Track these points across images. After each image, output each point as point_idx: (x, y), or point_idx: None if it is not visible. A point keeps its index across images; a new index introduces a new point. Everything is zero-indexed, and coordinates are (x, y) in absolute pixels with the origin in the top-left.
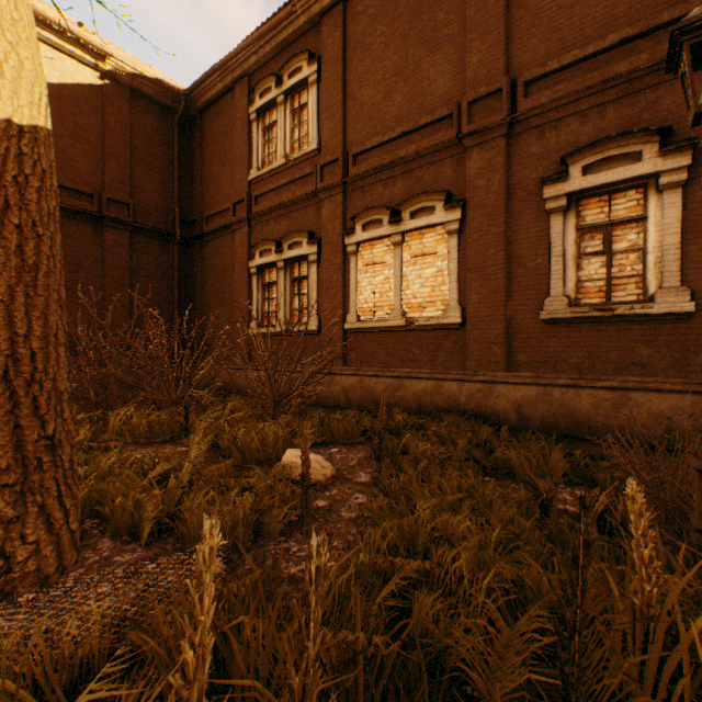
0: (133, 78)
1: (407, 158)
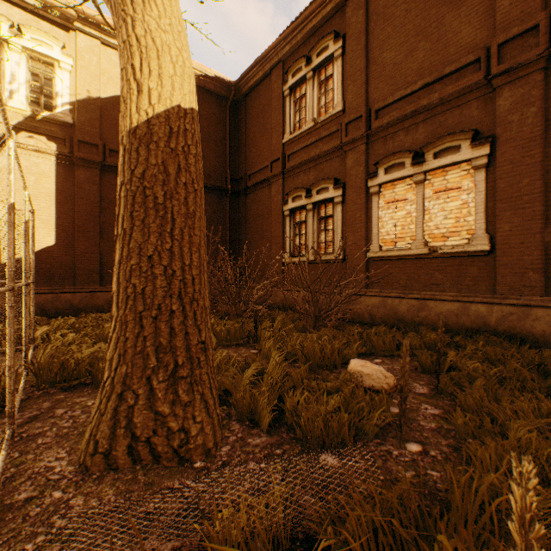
0: (200, 79)
1: (430, 106)
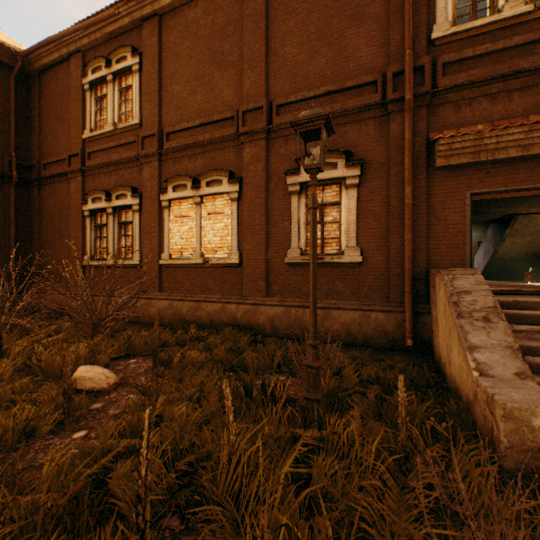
0: None
1: (204, 142)
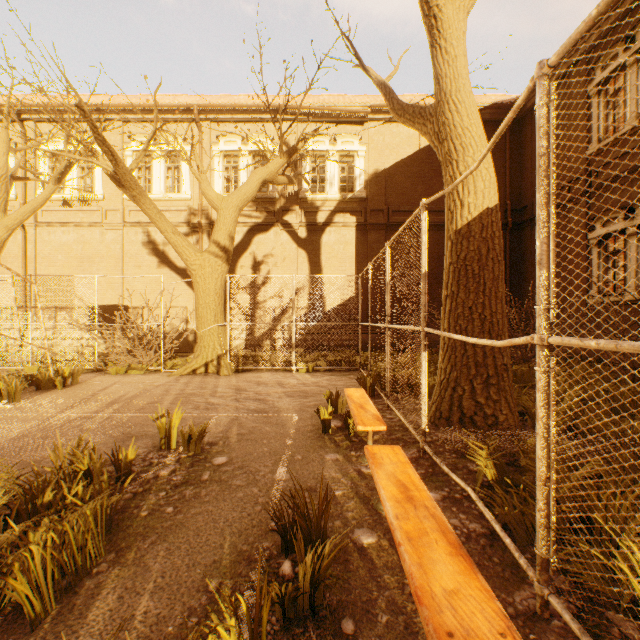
0: None
1: None
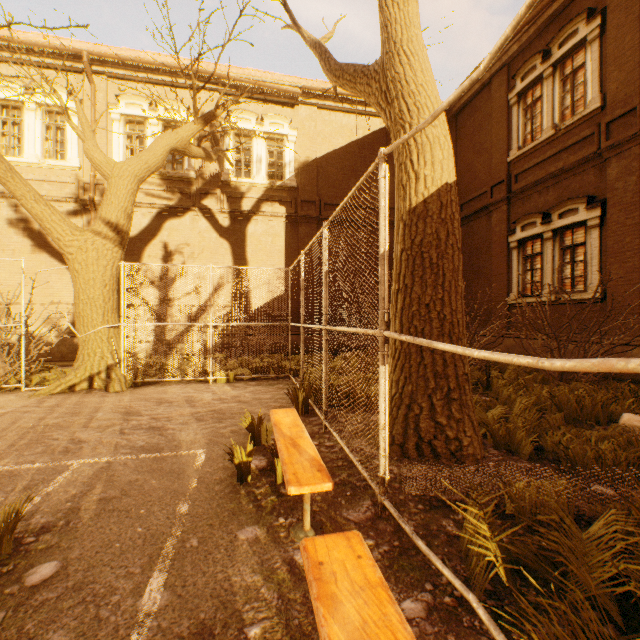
0: None
1: None
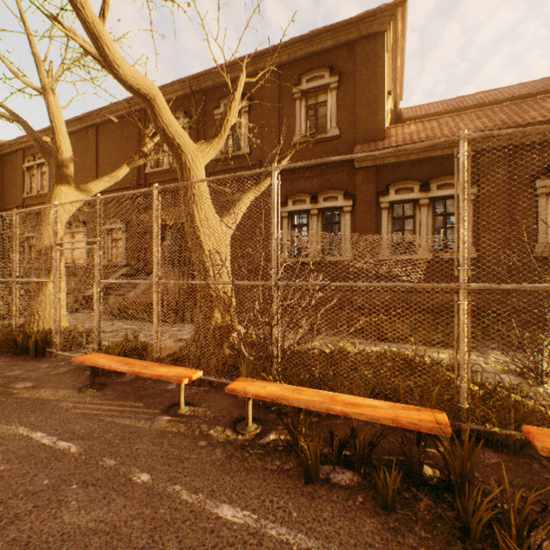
0: None
1: None
